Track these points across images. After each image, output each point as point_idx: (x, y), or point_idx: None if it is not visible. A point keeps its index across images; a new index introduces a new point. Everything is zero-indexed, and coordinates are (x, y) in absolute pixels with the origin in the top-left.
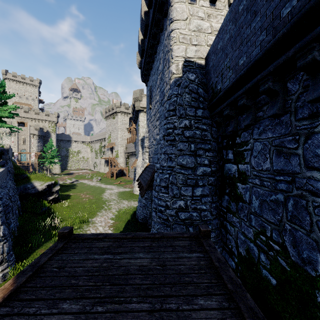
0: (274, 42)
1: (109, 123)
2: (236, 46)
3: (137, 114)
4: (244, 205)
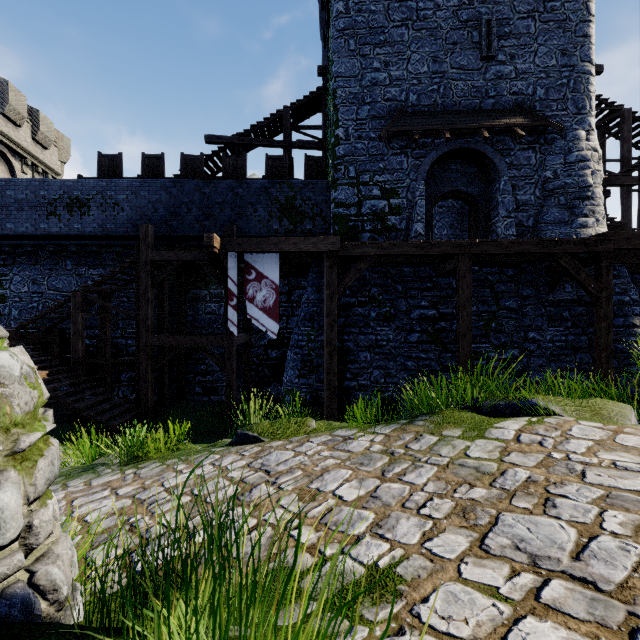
0: (37, 235)
1: None
2: (3, 212)
3: None
4: (3, 318)
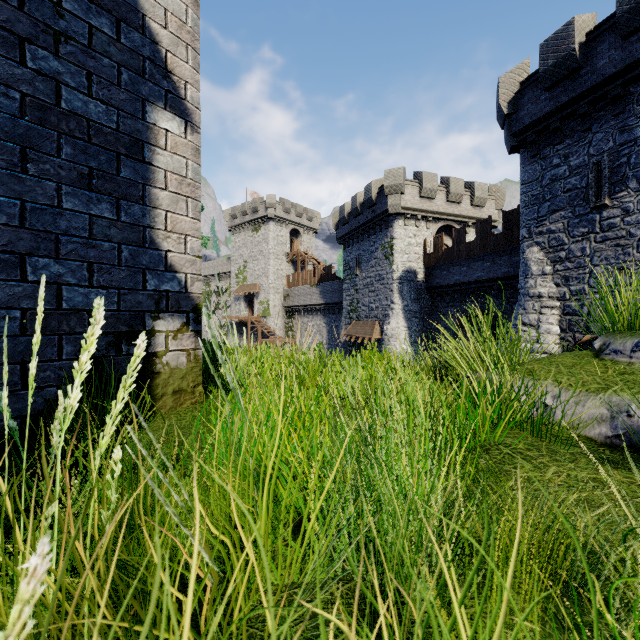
0: None
1: (241, 241)
2: None
3: (379, 222)
4: None
